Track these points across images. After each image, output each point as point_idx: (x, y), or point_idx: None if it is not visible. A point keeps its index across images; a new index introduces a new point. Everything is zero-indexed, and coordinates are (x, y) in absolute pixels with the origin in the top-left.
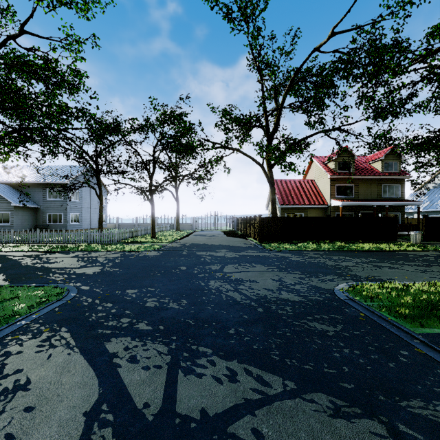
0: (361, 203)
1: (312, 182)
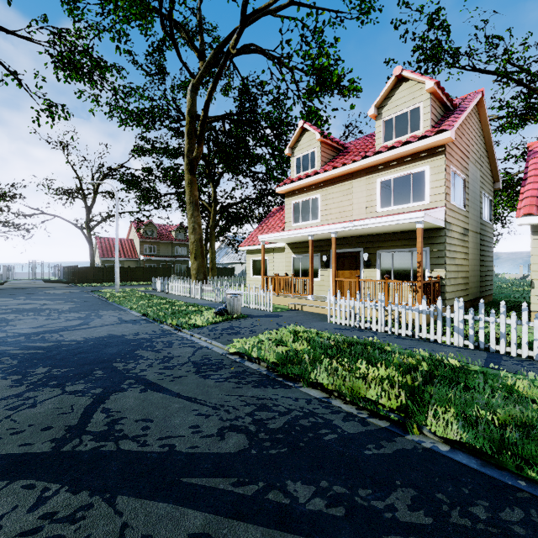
0: (158, 259)
1: (131, 241)
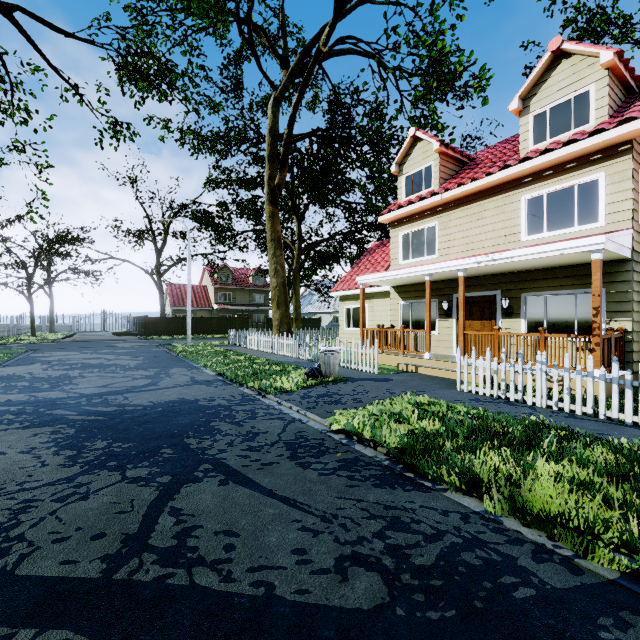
0: (234, 308)
1: (204, 288)
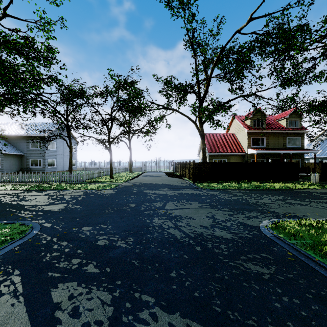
0: (271, 152)
1: (233, 135)
